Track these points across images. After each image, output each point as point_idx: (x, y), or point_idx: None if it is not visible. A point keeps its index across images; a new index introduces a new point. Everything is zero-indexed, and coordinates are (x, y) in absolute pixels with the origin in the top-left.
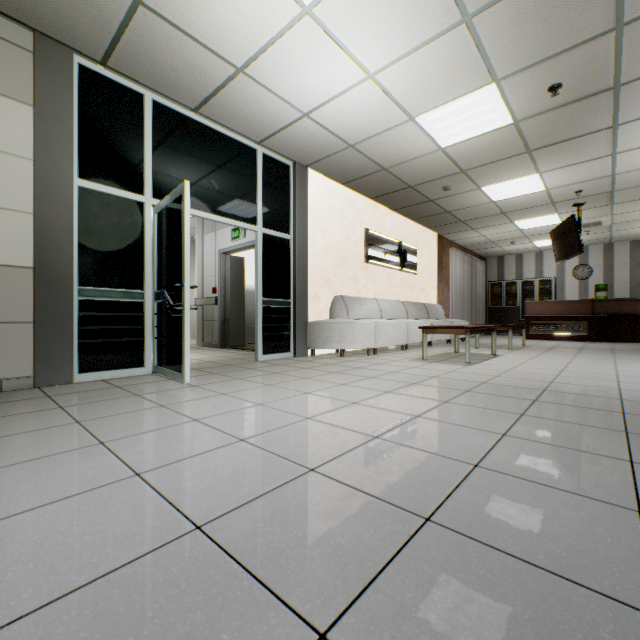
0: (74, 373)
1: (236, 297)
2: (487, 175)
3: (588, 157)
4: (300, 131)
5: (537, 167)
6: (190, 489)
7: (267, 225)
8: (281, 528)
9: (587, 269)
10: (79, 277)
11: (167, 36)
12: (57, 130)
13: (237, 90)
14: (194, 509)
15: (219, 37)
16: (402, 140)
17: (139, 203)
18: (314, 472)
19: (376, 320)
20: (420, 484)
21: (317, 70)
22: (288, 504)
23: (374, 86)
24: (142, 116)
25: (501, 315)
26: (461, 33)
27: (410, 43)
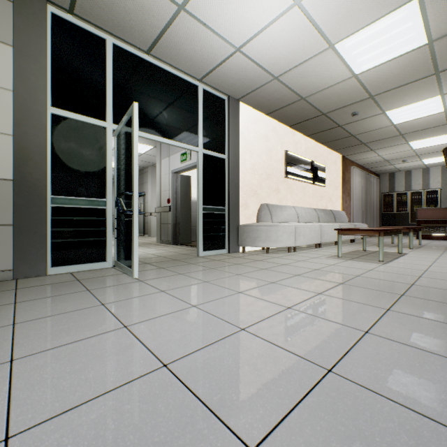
0: (47, 267)
1: (184, 206)
2: (393, 99)
3: None
4: (233, 66)
5: (441, 89)
6: None
7: (206, 147)
8: None
9: None
10: (52, 188)
11: None
12: (32, 66)
13: (180, 29)
14: None
15: None
16: (320, 69)
17: (102, 128)
18: None
19: (295, 223)
20: None
21: (248, 0)
22: None
23: (299, 13)
24: (104, 57)
25: (392, 219)
26: None
27: None
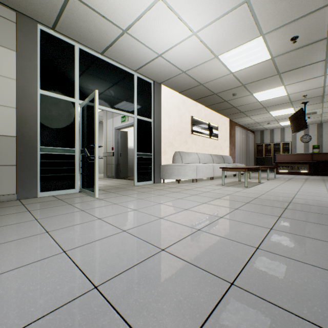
0: (38, 192)
1: (124, 152)
2: (256, 87)
3: (311, 77)
4: (157, 64)
5: (283, 82)
6: (93, 261)
7: (139, 114)
8: (144, 288)
9: (308, 137)
10: (40, 141)
11: (86, 13)
12: (29, 64)
13: (123, 42)
14: (94, 275)
15: (113, 13)
16: (211, 68)
17: (72, 102)
18: (164, 251)
19: (197, 164)
20: (226, 260)
21: (166, 30)
22: (149, 272)
23: (196, 39)
24: (74, 57)
25: (262, 161)
26: (244, 8)
27: (216, 14)
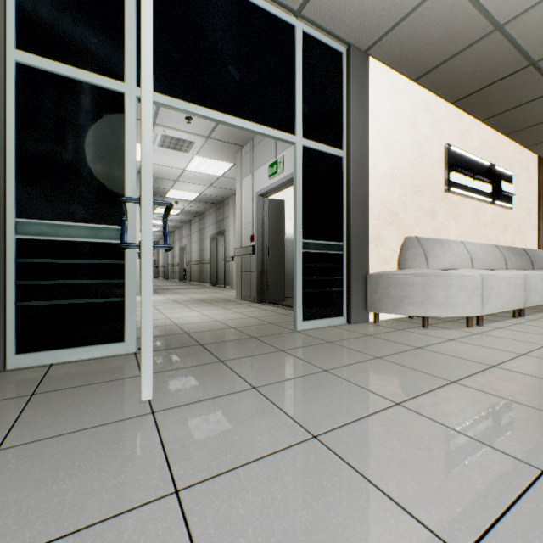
0: (7, 354)
1: (275, 245)
2: None
3: None
4: None
5: None
6: None
7: (309, 135)
8: None
9: None
10: (18, 204)
11: None
12: None
13: None
14: None
15: None
16: None
17: (116, 94)
18: None
19: (478, 271)
20: None
21: None
22: None
23: None
24: None
25: None
26: None
27: None
